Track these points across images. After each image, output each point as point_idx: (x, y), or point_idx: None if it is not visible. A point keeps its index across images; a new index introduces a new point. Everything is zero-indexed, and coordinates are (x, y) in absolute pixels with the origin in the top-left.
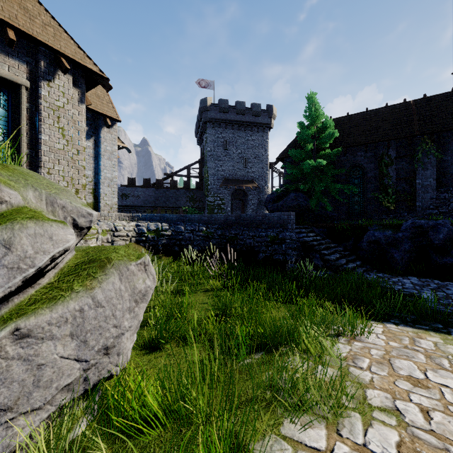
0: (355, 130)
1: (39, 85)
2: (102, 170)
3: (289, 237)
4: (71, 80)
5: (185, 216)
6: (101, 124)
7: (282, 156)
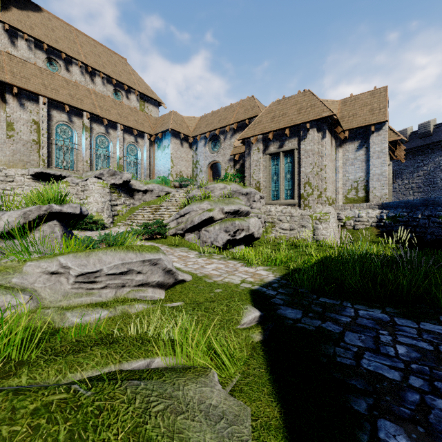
0: None
1: (300, 144)
2: (371, 169)
3: None
4: (315, 131)
5: (428, 200)
6: (370, 132)
7: None
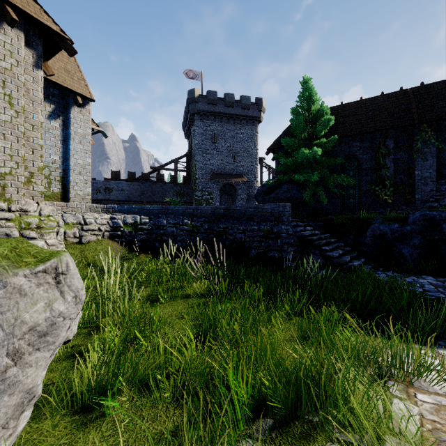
0: (350, 119)
1: None
2: (72, 155)
3: (285, 231)
4: (21, 37)
5: (167, 208)
6: (71, 102)
7: (273, 146)
